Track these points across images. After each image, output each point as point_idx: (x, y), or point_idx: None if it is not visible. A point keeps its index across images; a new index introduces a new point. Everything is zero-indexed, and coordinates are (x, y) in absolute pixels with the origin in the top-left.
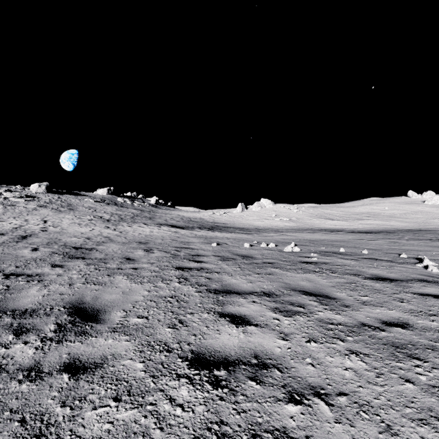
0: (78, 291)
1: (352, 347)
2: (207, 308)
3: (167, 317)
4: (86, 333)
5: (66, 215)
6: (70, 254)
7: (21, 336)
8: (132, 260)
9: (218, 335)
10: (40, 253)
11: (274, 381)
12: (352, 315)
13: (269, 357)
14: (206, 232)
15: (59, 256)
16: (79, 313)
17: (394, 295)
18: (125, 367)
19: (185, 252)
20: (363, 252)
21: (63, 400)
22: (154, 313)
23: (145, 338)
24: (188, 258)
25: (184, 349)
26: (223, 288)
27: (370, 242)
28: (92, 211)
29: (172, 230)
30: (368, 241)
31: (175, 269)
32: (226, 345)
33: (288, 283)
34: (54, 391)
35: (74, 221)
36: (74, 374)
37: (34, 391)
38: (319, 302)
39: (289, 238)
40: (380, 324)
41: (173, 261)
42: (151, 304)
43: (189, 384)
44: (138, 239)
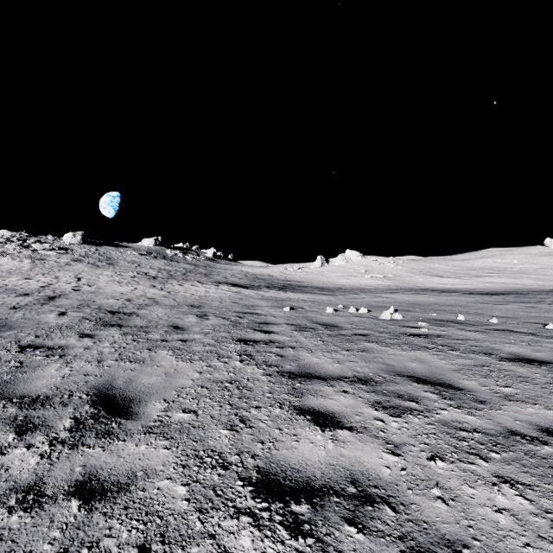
0: (108, 370)
1: (502, 471)
2: (279, 399)
3: (223, 413)
4: (111, 434)
5: (104, 270)
6: (105, 321)
7: (25, 436)
8: (181, 330)
9: (296, 442)
10: (67, 318)
11: (385, 528)
12: (492, 417)
13: (373, 483)
14: (276, 293)
15: (90, 322)
16: (106, 402)
17: (550, 387)
18: (160, 492)
19: (249, 319)
20: (490, 320)
21: (65, 546)
22: (206, 405)
23: (191, 445)
24: (253, 327)
25: (246, 465)
26: (301, 370)
27: (497, 307)
28: (135, 266)
29: (233, 289)
30: (494, 306)
31: (236, 342)
32: (308, 460)
33: (391, 365)
34: (55, 529)
35: (113, 278)
36: (87, 501)
37: (27, 527)
38: (440, 395)
39: (385, 301)
40: (539, 433)
41: (234, 331)
42: (203, 392)
43: (254, 527)
44: (190, 302)
